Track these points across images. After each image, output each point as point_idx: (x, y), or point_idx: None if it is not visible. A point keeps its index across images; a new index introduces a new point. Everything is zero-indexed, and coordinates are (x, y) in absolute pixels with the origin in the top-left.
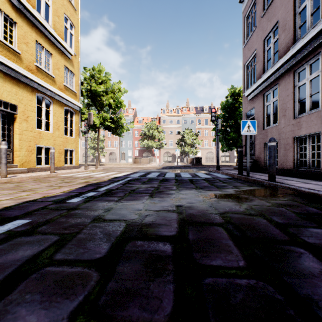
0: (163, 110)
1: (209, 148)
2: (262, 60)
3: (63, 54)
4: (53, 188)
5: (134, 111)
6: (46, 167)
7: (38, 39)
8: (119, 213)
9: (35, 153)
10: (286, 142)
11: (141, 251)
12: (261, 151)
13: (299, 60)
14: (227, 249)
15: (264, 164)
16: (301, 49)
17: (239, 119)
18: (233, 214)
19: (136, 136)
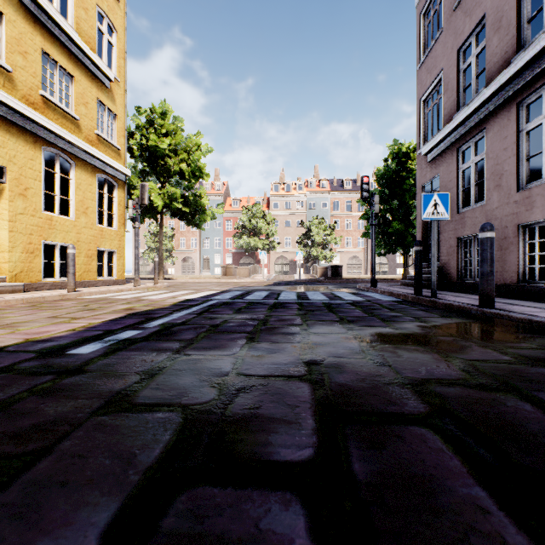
0: (275, 185)
1: (353, 251)
2: (454, 87)
3: (95, 78)
4: (56, 321)
5: (225, 188)
6: (61, 281)
7: (47, 49)
8: (174, 382)
9: (41, 255)
10: (502, 235)
11: (210, 541)
12: (453, 252)
13: (528, 81)
14: (485, 525)
15: (459, 277)
16: (534, 59)
17: (408, 198)
18: (442, 386)
19: (228, 229)
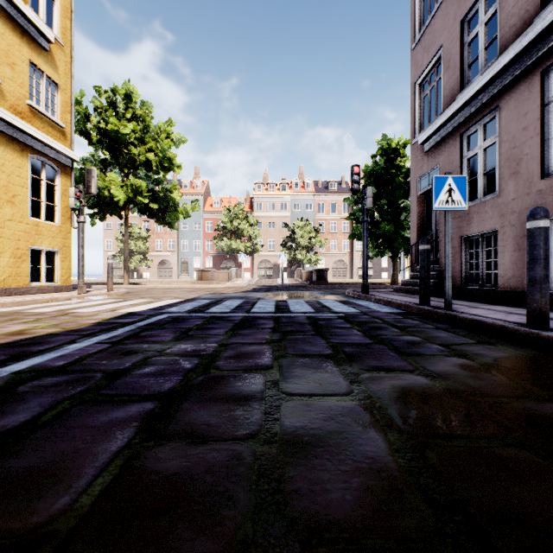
0: (258, 185)
1: (338, 254)
2: (457, 63)
3: (27, 34)
4: None
5: (205, 187)
6: None
7: None
8: None
9: None
10: (521, 232)
11: None
12: (456, 253)
13: None
14: None
15: (463, 282)
16: None
17: (397, 197)
18: None
19: (208, 231)
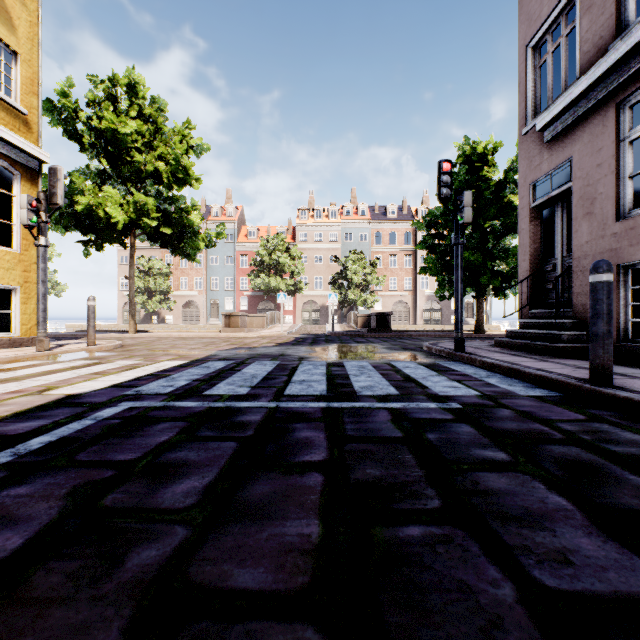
0: (302, 211)
1: (398, 294)
2: None
3: None
4: None
5: (239, 213)
6: None
7: None
8: None
9: None
10: None
11: None
12: None
13: None
14: None
15: (620, 335)
16: None
17: (486, 218)
18: None
19: (243, 266)
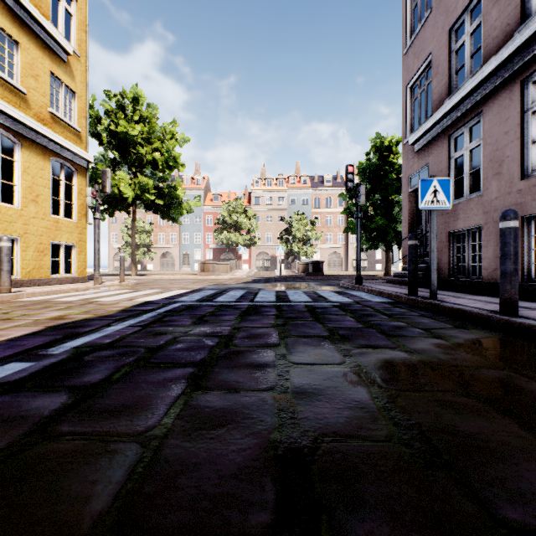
0: (256, 180)
1: (333, 246)
2: (445, 70)
3: (48, 48)
4: None
5: (206, 182)
6: None
7: None
8: None
9: None
10: None
11: None
12: (444, 247)
13: None
14: None
15: (450, 274)
16: None
17: (390, 193)
18: None
19: (208, 224)
